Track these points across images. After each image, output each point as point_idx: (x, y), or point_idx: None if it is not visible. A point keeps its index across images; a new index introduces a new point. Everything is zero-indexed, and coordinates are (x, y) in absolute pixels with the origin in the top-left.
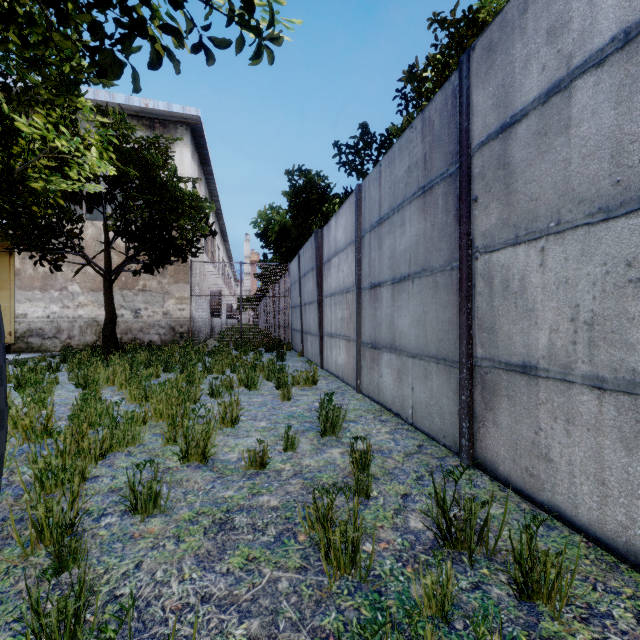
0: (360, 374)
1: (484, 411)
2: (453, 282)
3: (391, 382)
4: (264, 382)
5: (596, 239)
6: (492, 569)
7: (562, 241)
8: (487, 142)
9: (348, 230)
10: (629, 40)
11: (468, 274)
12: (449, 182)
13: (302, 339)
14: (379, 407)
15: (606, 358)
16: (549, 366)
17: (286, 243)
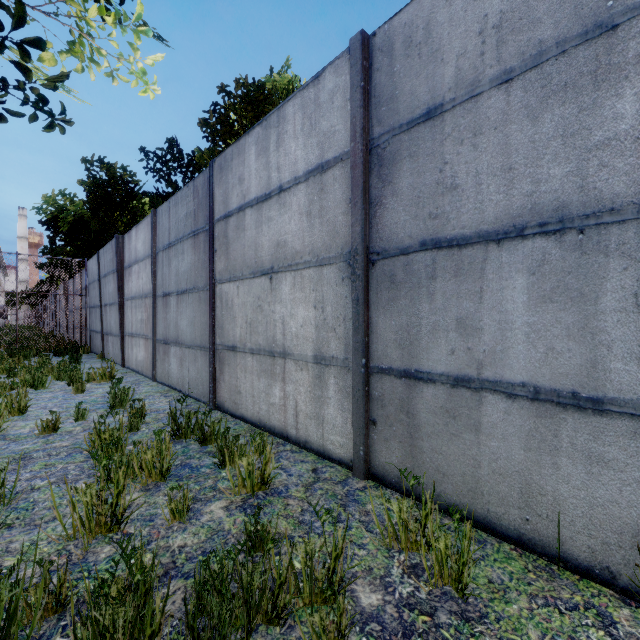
0: (156, 366)
1: (220, 375)
2: (208, 298)
3: (176, 368)
4: (54, 382)
5: (251, 286)
6: (196, 441)
7: (243, 284)
8: (220, 220)
9: (146, 244)
10: (258, 203)
11: (213, 295)
12: (206, 235)
13: (103, 340)
14: (168, 389)
15: (254, 340)
16: (240, 345)
17: (83, 235)
